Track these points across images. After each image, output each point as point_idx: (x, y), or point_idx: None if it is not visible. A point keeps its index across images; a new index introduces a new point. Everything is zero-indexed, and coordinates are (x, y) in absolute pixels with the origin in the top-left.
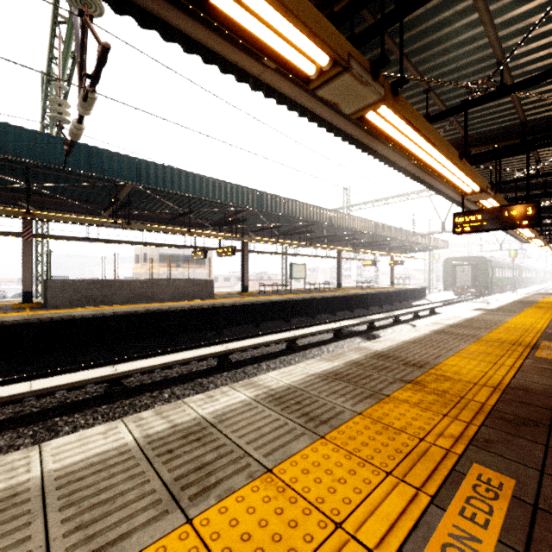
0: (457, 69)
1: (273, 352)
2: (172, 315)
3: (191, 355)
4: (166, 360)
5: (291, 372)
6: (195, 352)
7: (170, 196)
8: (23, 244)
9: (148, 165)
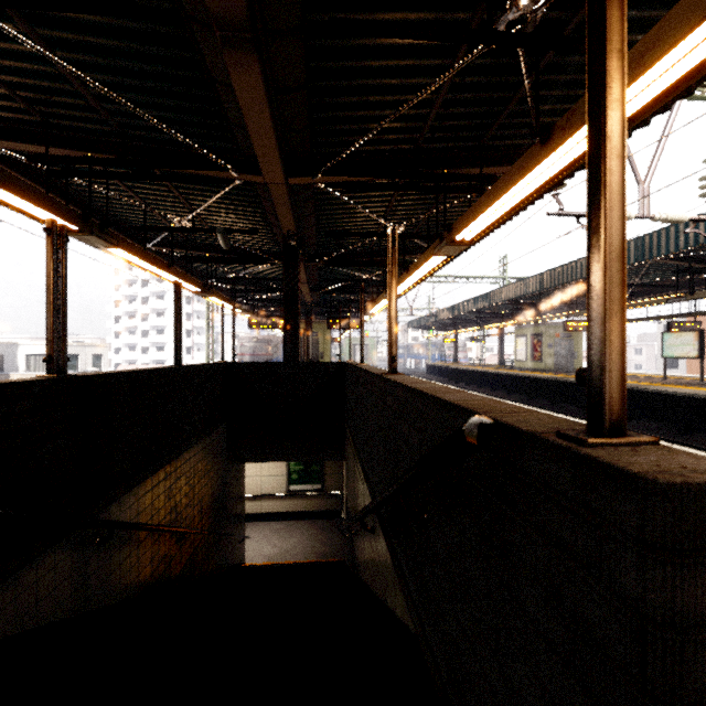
0: None
1: None
2: None
3: None
4: None
5: None
6: None
7: None
8: None
9: None
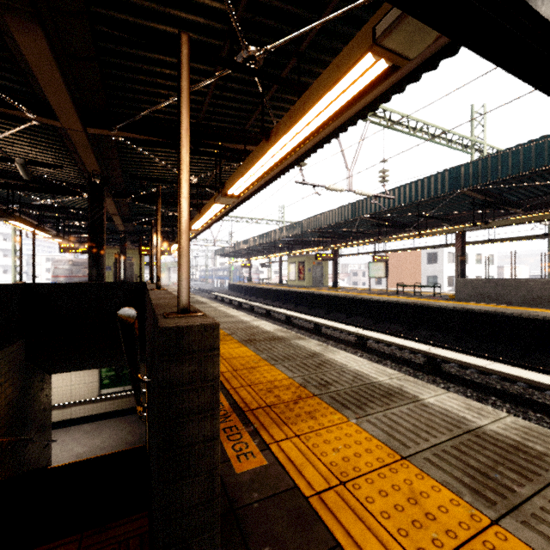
0: (267, 41)
1: (526, 398)
2: (521, 322)
3: (395, 341)
4: (379, 337)
5: (265, 324)
6: (406, 342)
7: (538, 174)
8: (455, 251)
9: (464, 167)
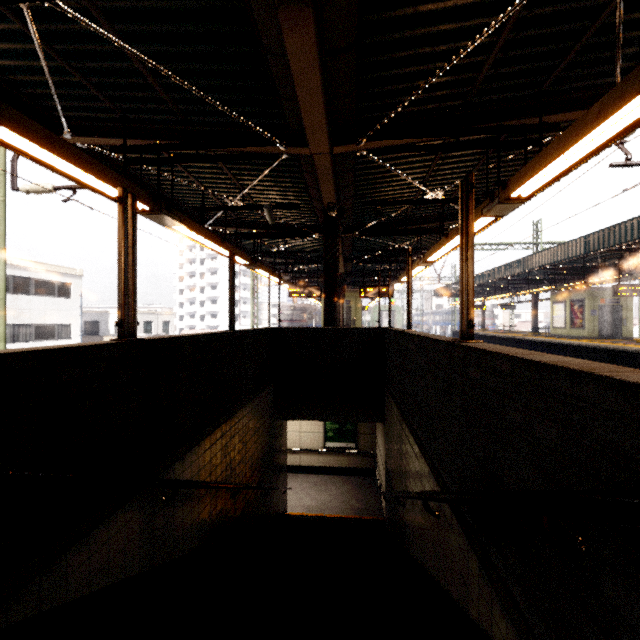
0: None
1: None
2: None
3: None
4: None
5: None
6: None
7: None
8: None
9: None
